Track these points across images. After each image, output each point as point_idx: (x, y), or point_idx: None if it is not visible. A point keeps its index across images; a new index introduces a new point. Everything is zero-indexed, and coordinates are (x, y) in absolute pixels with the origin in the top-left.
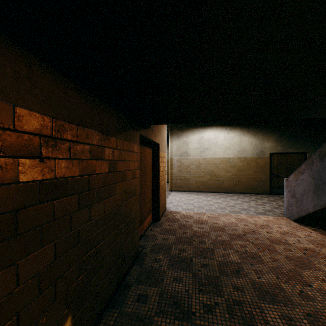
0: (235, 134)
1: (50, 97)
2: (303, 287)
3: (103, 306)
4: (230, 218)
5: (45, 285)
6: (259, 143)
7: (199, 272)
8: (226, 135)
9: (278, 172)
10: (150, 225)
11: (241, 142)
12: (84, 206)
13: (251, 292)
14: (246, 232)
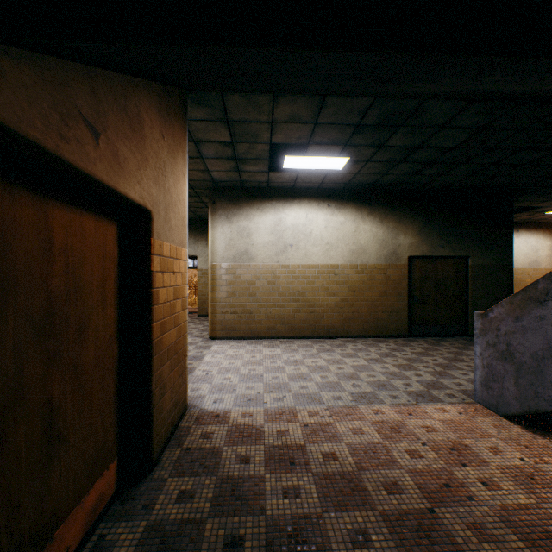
0: (346, 216)
1: None
2: None
3: None
4: (363, 427)
5: None
6: (390, 236)
7: None
8: (330, 219)
9: (422, 293)
10: (105, 513)
11: (358, 234)
12: None
13: None
14: (429, 492)
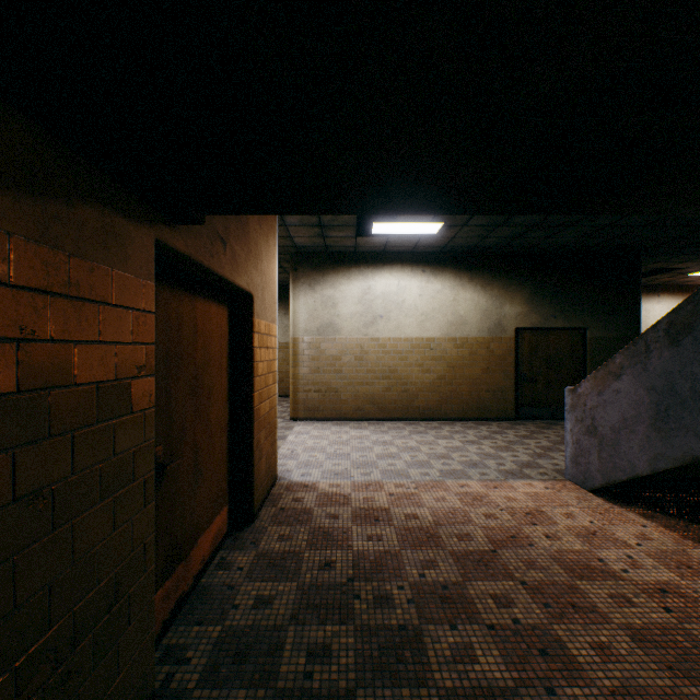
0: (444, 283)
1: None
2: None
3: None
4: (447, 496)
5: None
6: (494, 306)
7: None
8: (425, 286)
9: (532, 370)
10: (222, 545)
11: (457, 304)
12: None
13: None
14: (496, 540)
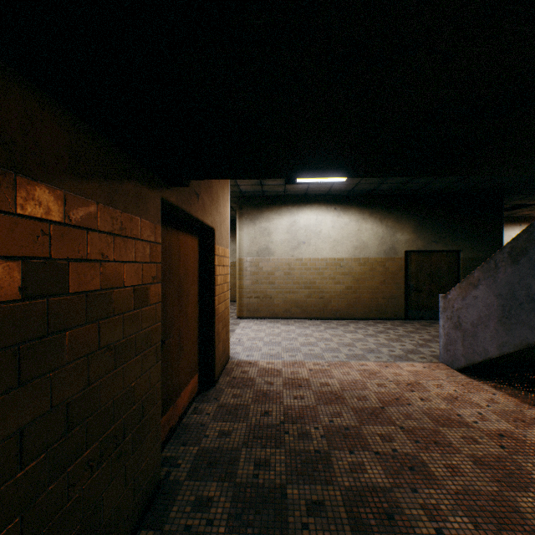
0: (350, 218)
1: None
2: None
3: None
4: (350, 372)
5: None
6: (389, 234)
7: (306, 531)
8: (336, 220)
9: (418, 283)
10: (194, 399)
11: (360, 233)
12: None
13: None
14: (384, 401)
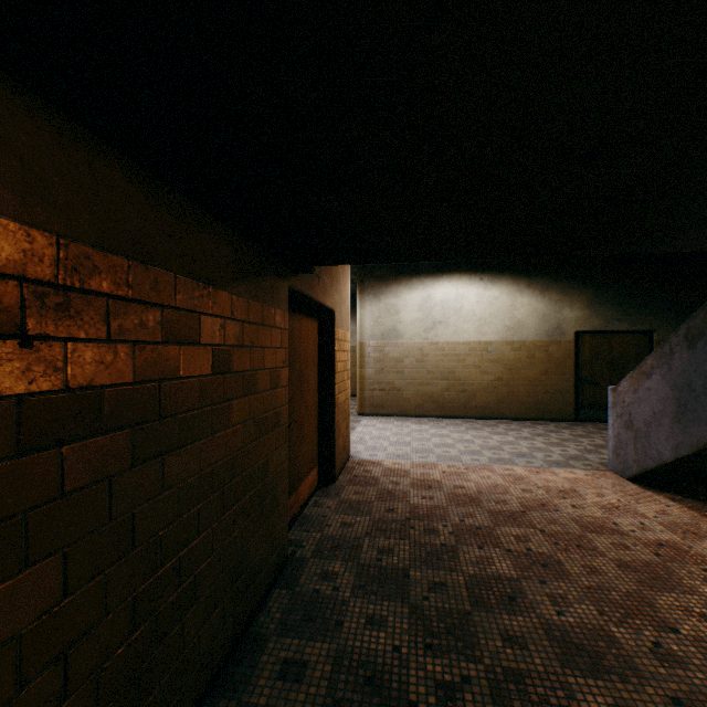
0: (501, 290)
1: (51, 182)
2: (659, 633)
3: (197, 694)
4: (492, 476)
5: (36, 664)
6: (552, 310)
7: (426, 602)
8: (482, 293)
9: (593, 373)
10: (314, 494)
11: (514, 309)
12: (148, 457)
13: (545, 649)
14: (527, 506)
